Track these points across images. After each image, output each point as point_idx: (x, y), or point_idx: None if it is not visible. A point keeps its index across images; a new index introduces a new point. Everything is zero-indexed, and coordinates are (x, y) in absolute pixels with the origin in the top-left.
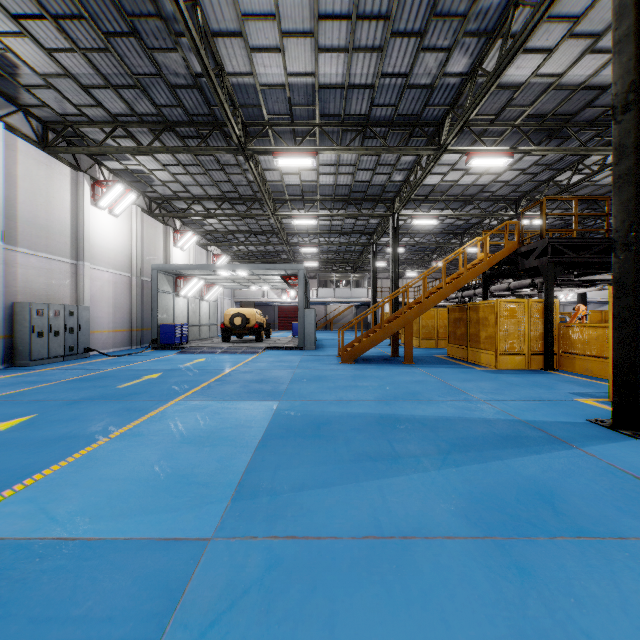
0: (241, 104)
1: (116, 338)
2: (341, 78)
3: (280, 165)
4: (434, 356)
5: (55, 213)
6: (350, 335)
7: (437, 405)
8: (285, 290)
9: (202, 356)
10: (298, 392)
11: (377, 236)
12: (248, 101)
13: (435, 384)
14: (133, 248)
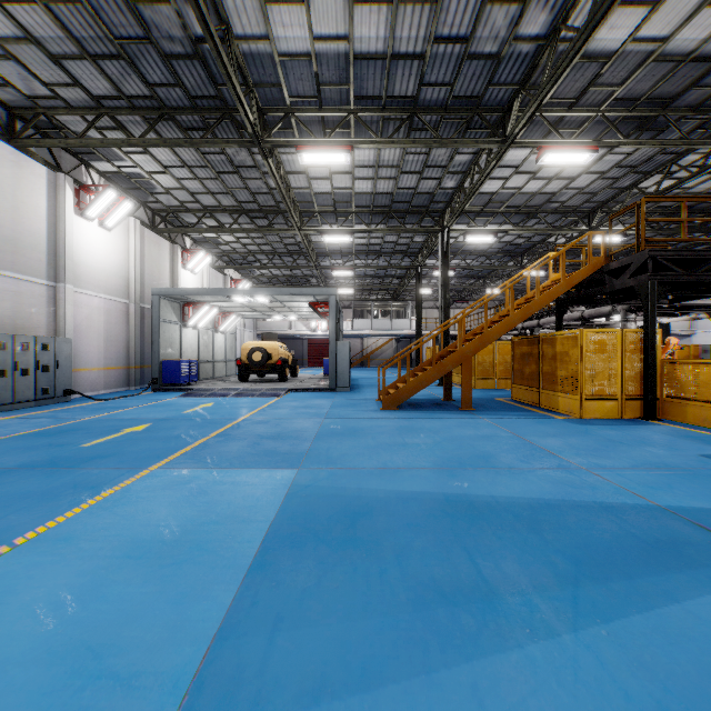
0: (256, 82)
1: (109, 377)
2: (382, 45)
3: (306, 162)
4: (496, 400)
5: (26, 222)
6: (390, 373)
7: (524, 477)
8: (315, 321)
9: (210, 400)
10: (325, 454)
11: (422, 257)
12: (264, 78)
13: (510, 441)
14: (131, 269)
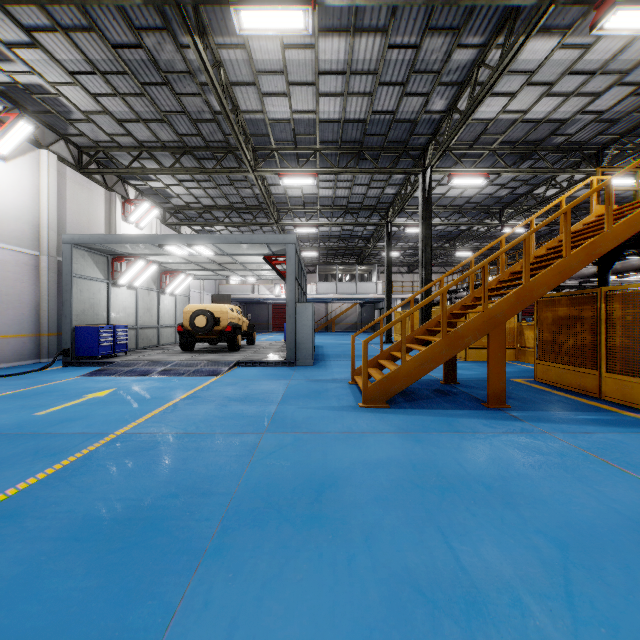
0: None
1: (5, 348)
2: None
3: (246, 31)
4: (516, 382)
5: None
6: (356, 338)
7: None
8: (278, 284)
9: (118, 382)
10: None
11: (394, 211)
12: None
13: None
14: (42, 213)
